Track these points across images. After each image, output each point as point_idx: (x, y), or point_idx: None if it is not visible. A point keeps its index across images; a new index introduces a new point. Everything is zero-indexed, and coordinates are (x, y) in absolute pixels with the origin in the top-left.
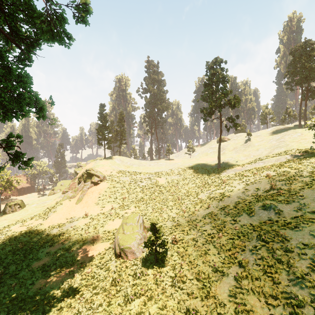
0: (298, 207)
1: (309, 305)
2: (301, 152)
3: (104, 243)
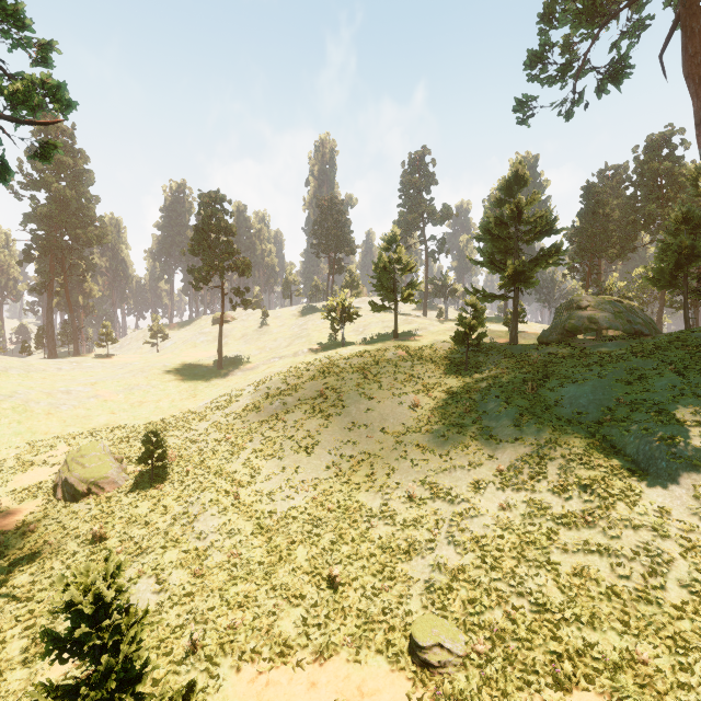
0: (299, 398)
1: (290, 450)
2: (319, 345)
3: (28, 503)
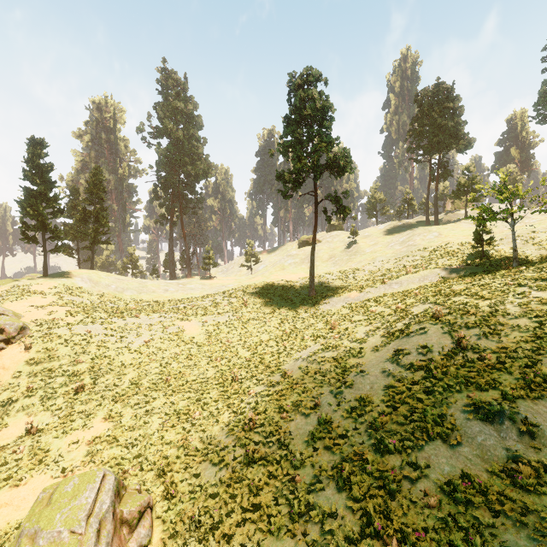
0: None
1: None
2: (458, 264)
3: None
